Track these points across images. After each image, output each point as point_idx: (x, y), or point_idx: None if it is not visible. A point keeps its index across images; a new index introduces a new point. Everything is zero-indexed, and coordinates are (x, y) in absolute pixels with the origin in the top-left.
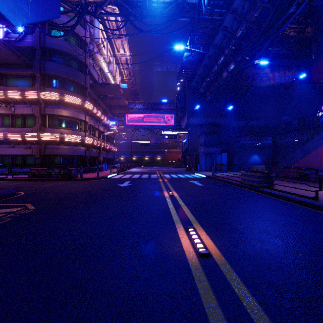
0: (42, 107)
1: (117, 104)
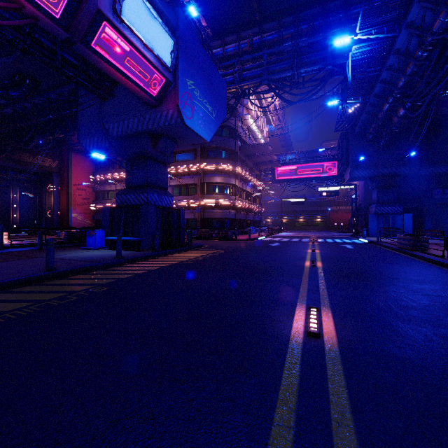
0: (201, 177)
1: (264, 160)
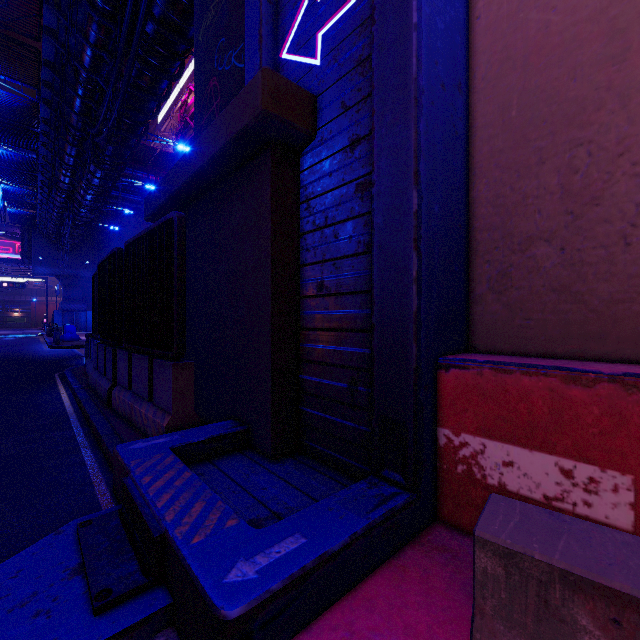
0: None
1: None
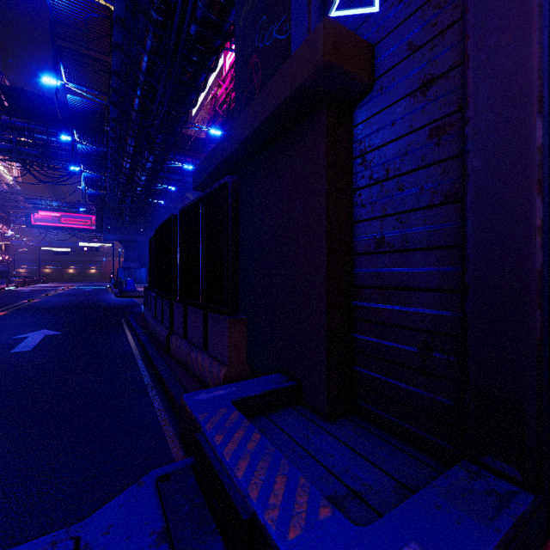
0: None
1: (15, 205)
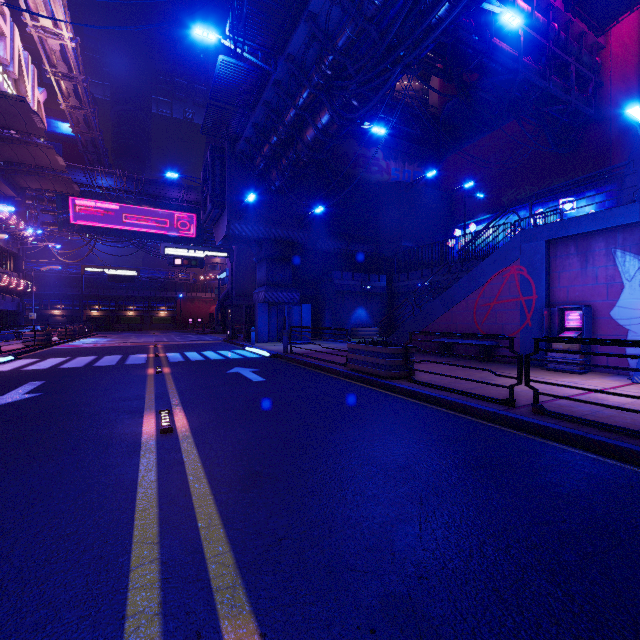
0: None
1: (28, 160)
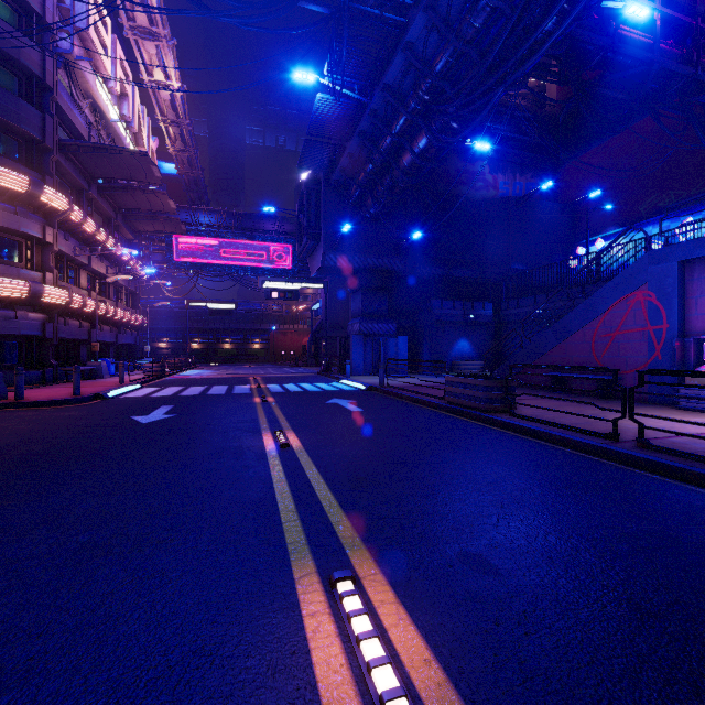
0: None
1: (145, 206)
